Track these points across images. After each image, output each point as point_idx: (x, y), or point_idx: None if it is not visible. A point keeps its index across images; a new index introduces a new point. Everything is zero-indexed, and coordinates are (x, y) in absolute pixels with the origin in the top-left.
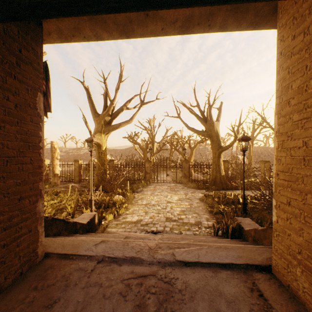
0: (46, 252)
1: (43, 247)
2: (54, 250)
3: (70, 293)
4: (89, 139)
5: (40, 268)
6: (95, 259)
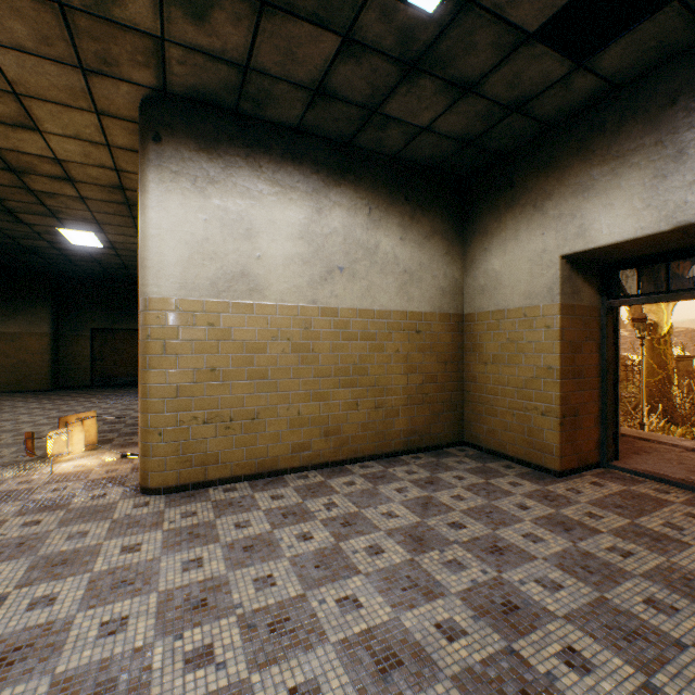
0: (621, 433)
1: (619, 427)
2: (629, 433)
3: (661, 453)
4: (638, 316)
5: (621, 439)
6: (681, 448)
